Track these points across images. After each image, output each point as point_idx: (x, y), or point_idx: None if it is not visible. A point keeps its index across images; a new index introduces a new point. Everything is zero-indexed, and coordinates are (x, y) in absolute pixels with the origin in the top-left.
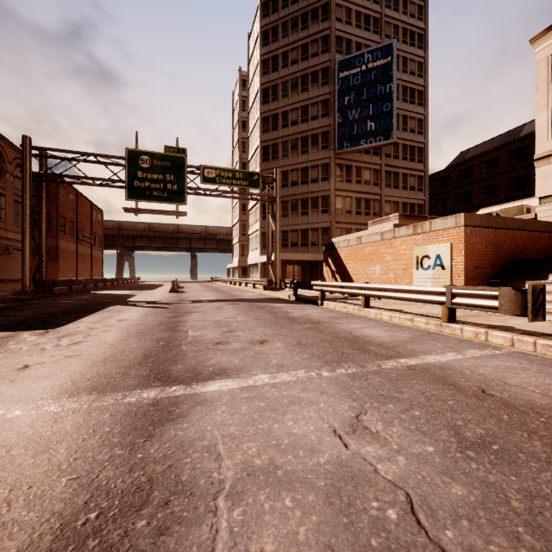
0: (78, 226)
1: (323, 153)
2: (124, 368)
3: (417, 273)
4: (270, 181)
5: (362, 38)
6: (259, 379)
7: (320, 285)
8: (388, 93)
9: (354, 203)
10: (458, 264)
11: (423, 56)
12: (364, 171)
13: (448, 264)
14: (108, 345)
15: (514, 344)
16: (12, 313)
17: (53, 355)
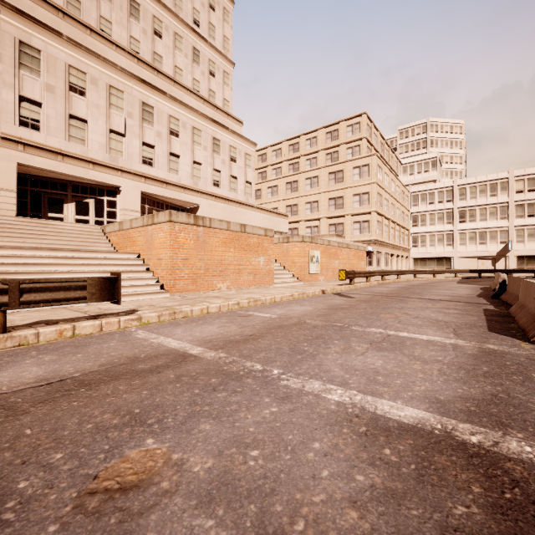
0: None
1: None
2: None
3: None
4: None
5: None
6: (346, 395)
7: None
8: None
9: None
10: None
11: None
12: None
13: None
14: None
15: (103, 328)
16: None
17: None
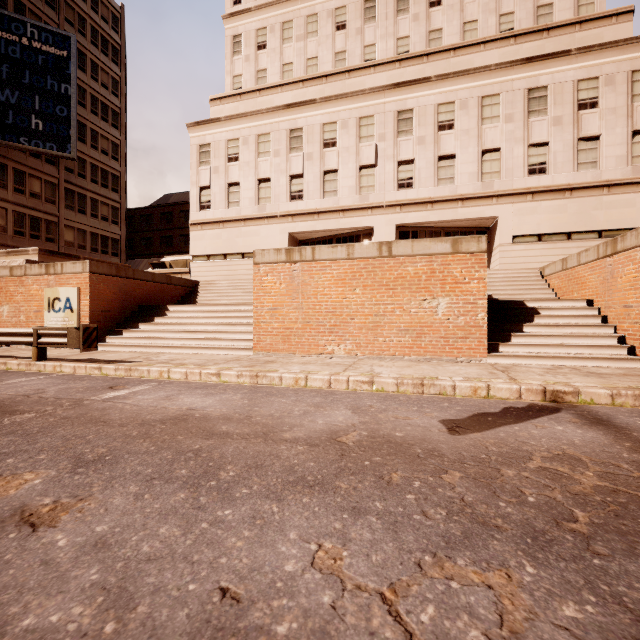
0: None
1: None
2: None
3: (49, 316)
4: None
5: None
6: None
7: None
8: (64, 95)
9: (11, 219)
10: (85, 307)
11: (120, 74)
12: (30, 178)
13: (76, 307)
14: None
15: (76, 370)
16: None
17: None
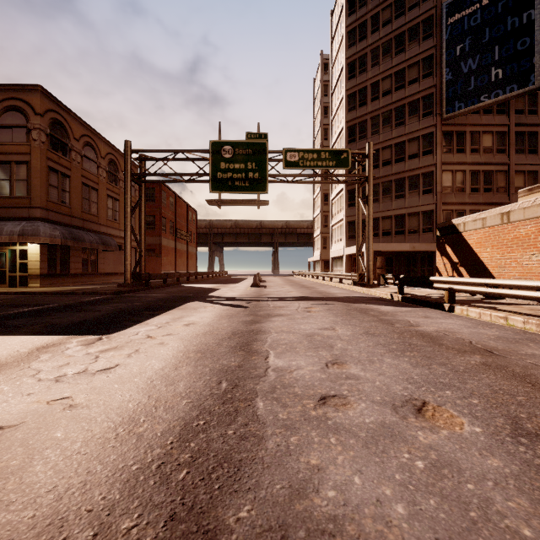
0: (177, 225)
1: (424, 121)
2: (120, 487)
3: None
4: (360, 159)
5: None
6: None
7: (447, 281)
8: (525, 24)
9: (468, 179)
10: None
11: None
12: (483, 136)
13: None
14: (144, 379)
15: None
16: (97, 307)
17: (53, 400)
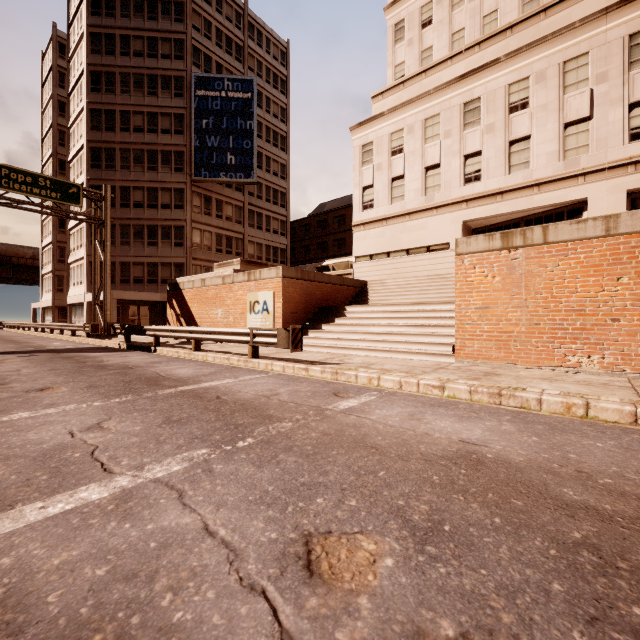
0: None
1: (176, 175)
2: None
3: (250, 317)
4: (98, 198)
5: (224, 60)
6: (17, 416)
7: (154, 329)
8: (249, 130)
9: (214, 240)
10: (278, 309)
11: (286, 103)
12: (226, 205)
13: (271, 309)
14: None
15: (285, 370)
16: None
17: None
